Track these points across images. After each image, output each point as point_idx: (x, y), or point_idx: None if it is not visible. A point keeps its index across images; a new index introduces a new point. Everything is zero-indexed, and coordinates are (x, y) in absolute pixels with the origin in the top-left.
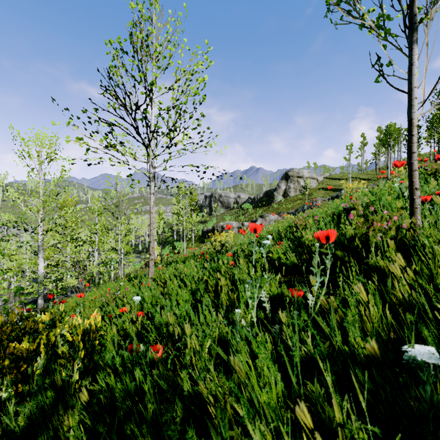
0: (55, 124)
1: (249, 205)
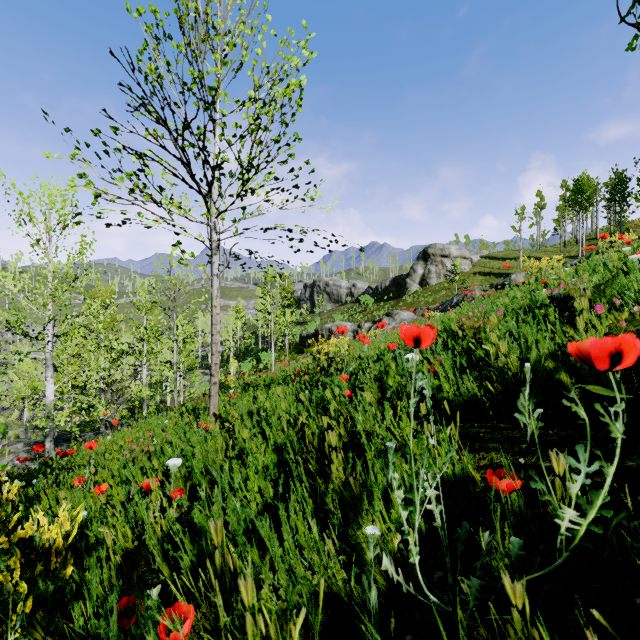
0: (50, 157)
1: (369, 299)
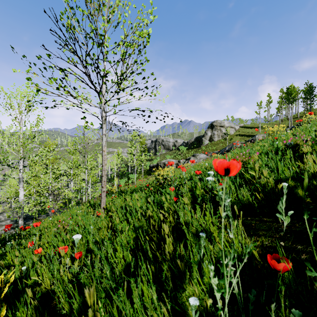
0: (15, 71)
1: (184, 148)
